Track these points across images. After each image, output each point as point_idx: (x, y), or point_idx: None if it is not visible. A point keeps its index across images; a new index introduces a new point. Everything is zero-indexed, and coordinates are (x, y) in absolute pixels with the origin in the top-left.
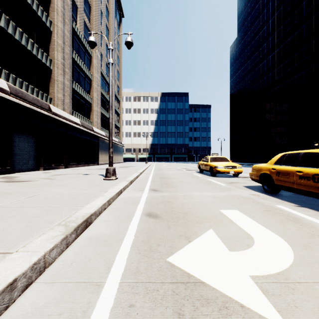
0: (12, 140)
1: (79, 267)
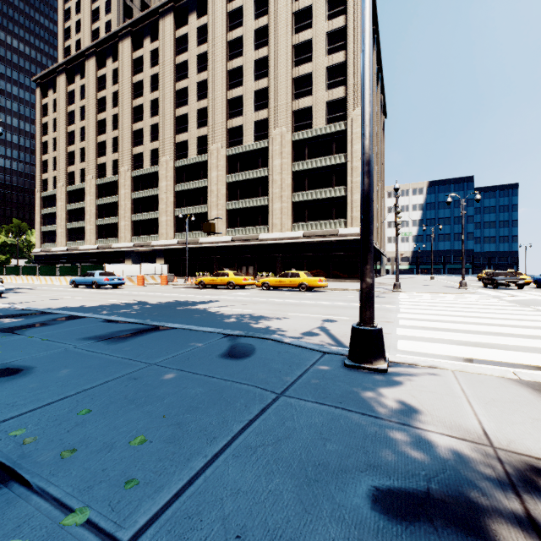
0: None
1: None
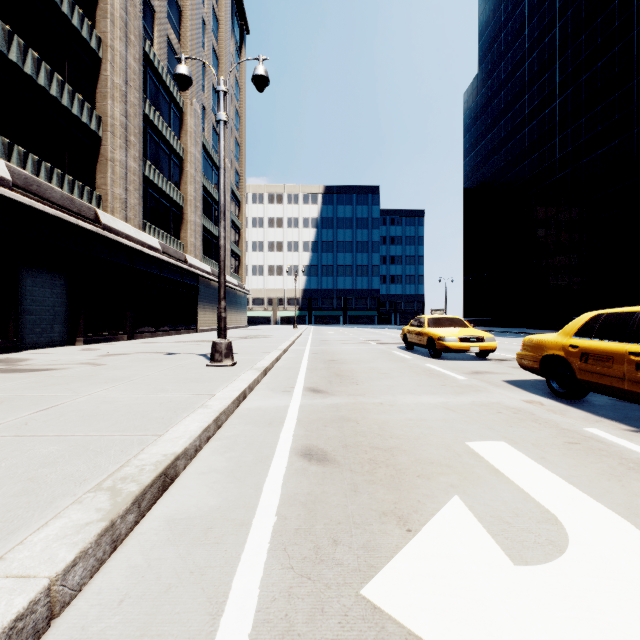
0: (19, 283)
1: (138, 616)
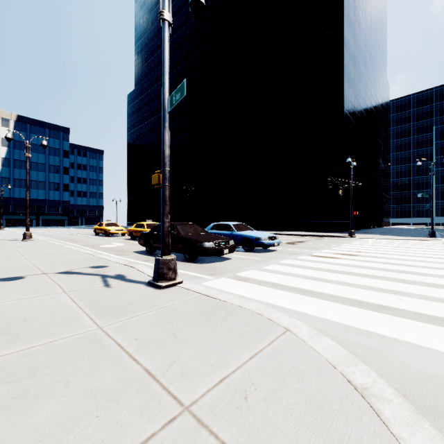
0: None
1: None
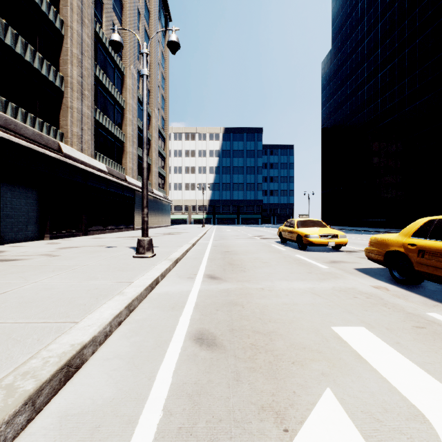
0: (1, 195)
1: None
